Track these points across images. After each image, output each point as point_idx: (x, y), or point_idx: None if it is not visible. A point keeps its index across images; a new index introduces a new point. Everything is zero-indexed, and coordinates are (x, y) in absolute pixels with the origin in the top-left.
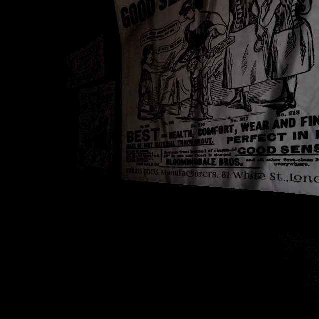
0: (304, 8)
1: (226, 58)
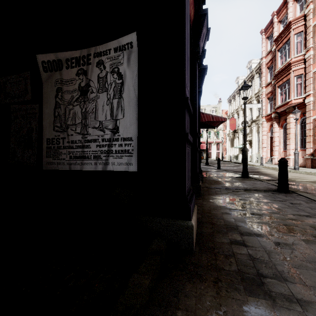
0: (122, 91)
1: (96, 105)
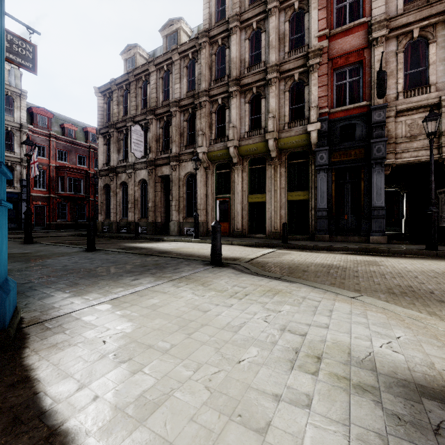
0: None
1: None
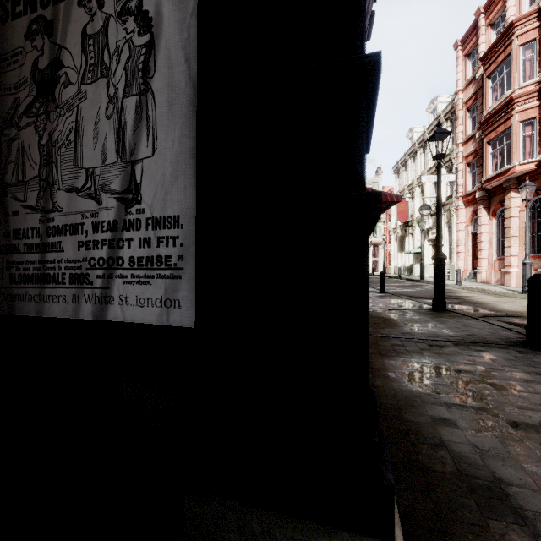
0: (150, 70)
1: (77, 121)
